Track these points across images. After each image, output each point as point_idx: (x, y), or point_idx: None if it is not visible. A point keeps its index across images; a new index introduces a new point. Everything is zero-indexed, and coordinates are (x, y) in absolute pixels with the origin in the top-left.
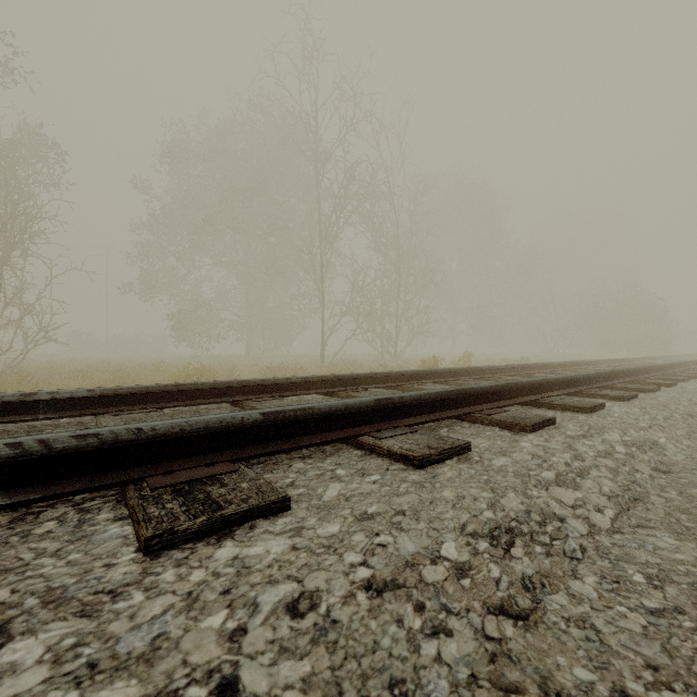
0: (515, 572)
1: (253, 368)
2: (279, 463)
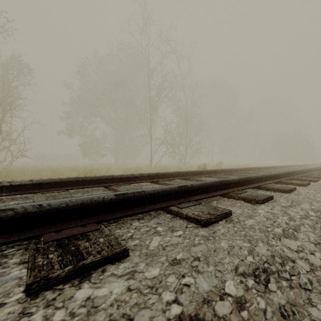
0: (274, 303)
1: (118, 169)
2: (125, 222)
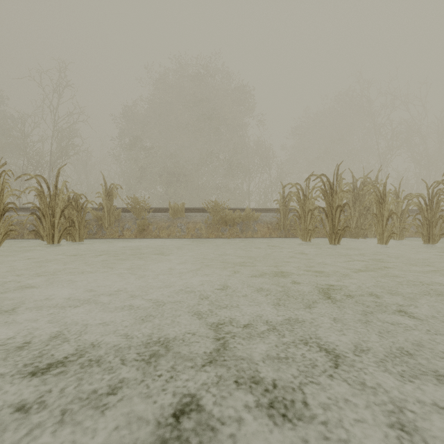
0: None
1: None
2: None
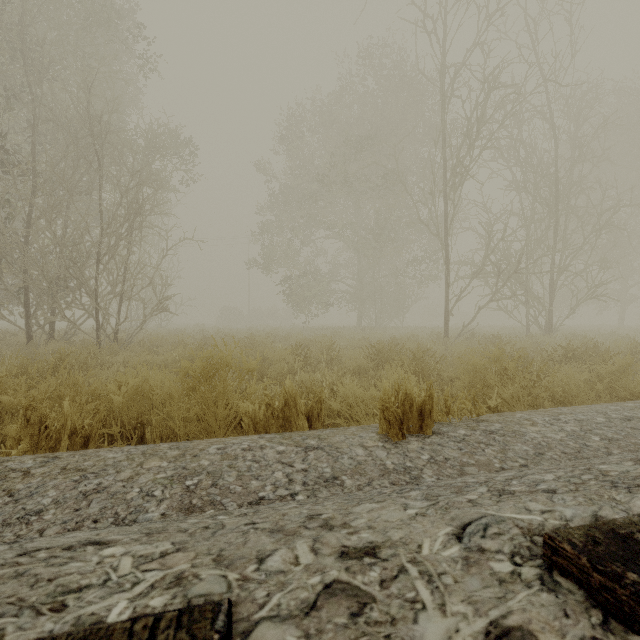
0: None
1: (359, 343)
2: None
